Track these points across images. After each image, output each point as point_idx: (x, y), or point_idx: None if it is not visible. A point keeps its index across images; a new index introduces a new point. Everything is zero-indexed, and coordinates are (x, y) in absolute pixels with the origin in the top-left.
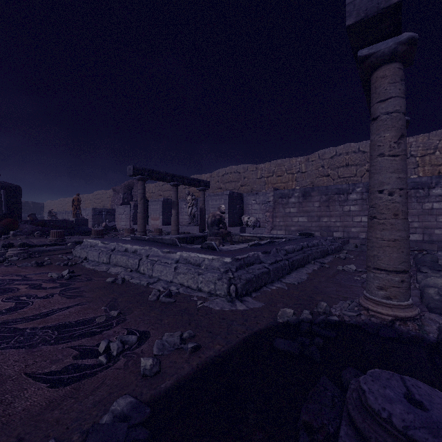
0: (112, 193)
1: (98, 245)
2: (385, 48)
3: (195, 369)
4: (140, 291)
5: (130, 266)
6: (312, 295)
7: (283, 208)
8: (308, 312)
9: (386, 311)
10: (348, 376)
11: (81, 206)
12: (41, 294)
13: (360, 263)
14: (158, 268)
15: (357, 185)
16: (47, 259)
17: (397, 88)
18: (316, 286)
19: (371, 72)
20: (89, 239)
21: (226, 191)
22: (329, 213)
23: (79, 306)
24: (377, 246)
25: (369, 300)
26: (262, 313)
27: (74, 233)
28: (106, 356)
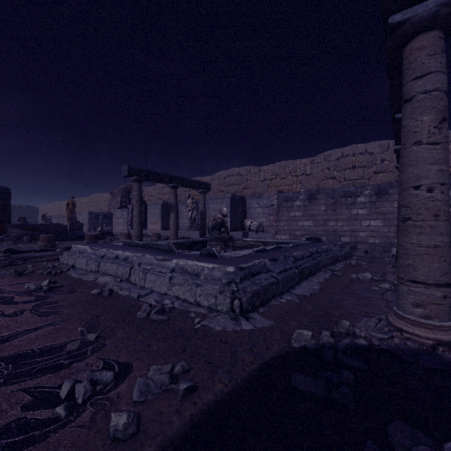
0: (109, 197)
1: (87, 251)
2: (423, 12)
3: (187, 424)
4: (128, 306)
5: (120, 276)
6: (328, 309)
7: (287, 211)
8: (328, 334)
9: (425, 334)
10: (400, 436)
11: (77, 210)
12: (9, 311)
13: (374, 270)
14: (151, 278)
15: (365, 187)
16: (30, 267)
17: (438, 61)
18: (331, 299)
19: (403, 44)
20: (78, 244)
21: (227, 194)
22: (336, 217)
23: (51, 326)
24: (412, 253)
25: (402, 318)
26: (272, 335)
27: (67, 238)
28: (67, 406)
